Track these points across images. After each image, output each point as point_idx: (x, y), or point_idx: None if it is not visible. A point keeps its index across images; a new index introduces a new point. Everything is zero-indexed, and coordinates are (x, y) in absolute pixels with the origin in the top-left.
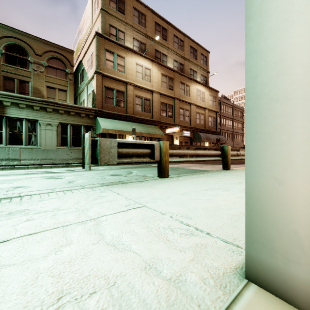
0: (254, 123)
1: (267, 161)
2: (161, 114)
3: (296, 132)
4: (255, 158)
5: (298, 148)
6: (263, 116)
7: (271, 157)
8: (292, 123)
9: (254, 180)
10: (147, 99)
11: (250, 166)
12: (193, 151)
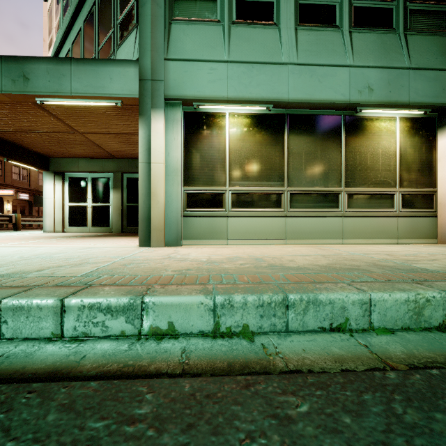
0: (44, 217)
1: (45, 221)
2: None
3: (47, 218)
4: (44, 220)
5: (47, 219)
6: (45, 216)
7: (45, 220)
8: (47, 217)
9: (44, 222)
10: None
11: (44, 221)
12: (35, 219)
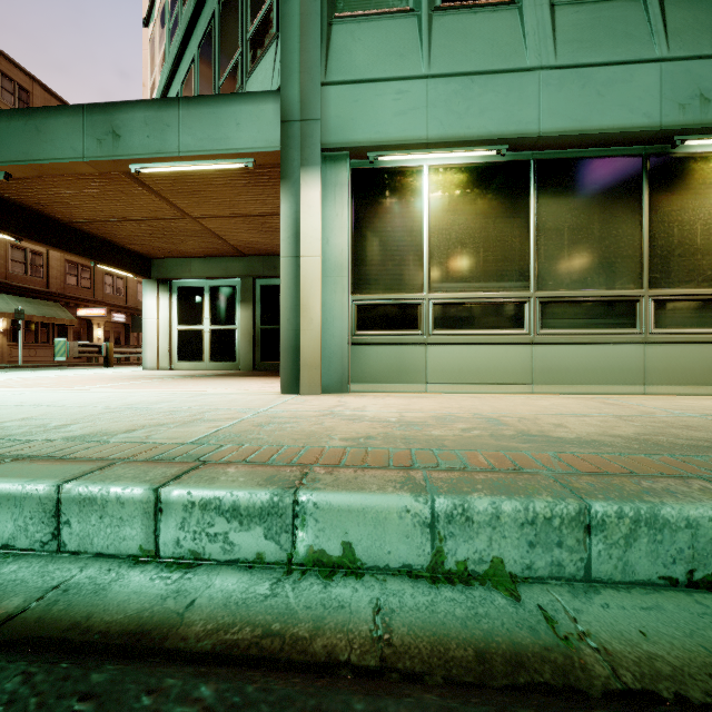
0: (144, 347)
1: (146, 352)
2: (67, 281)
3: (148, 349)
4: (144, 352)
5: (149, 351)
6: (145, 346)
7: (146, 352)
8: (148, 347)
9: (144, 355)
10: (37, 252)
11: (143, 353)
12: (133, 349)
